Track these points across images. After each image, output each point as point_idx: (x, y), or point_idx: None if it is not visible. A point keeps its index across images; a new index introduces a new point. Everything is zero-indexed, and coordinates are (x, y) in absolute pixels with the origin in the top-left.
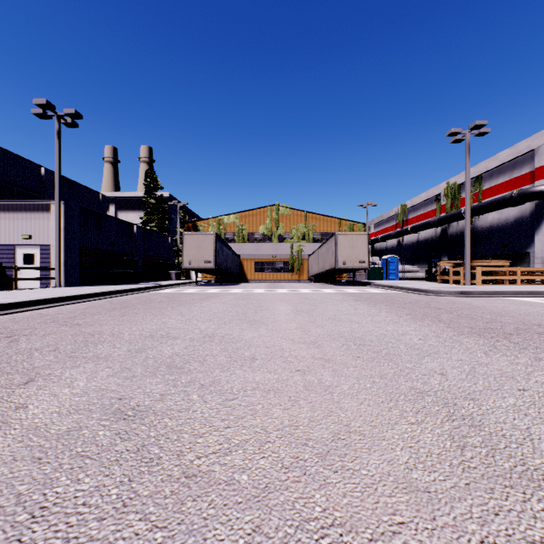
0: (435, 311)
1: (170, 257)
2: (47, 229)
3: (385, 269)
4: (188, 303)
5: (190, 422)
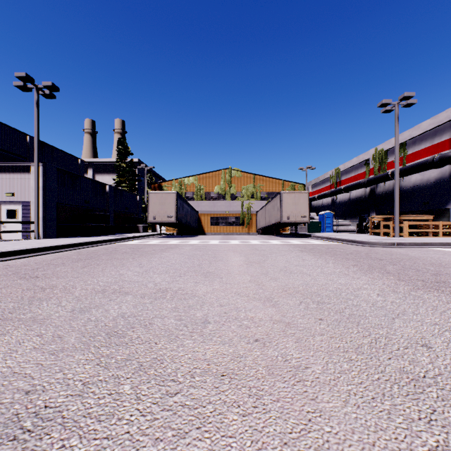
0: (378, 262)
1: (138, 212)
2: (27, 187)
3: (322, 222)
4: (149, 253)
5: (107, 445)
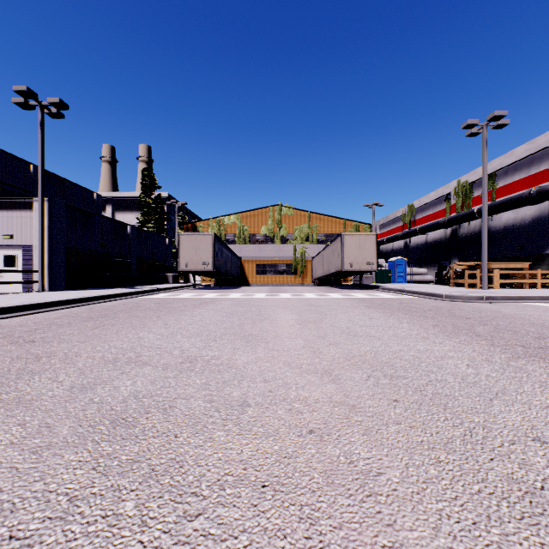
0: (465, 322)
1: (167, 259)
2: (30, 228)
3: (392, 271)
4: (178, 310)
5: None
